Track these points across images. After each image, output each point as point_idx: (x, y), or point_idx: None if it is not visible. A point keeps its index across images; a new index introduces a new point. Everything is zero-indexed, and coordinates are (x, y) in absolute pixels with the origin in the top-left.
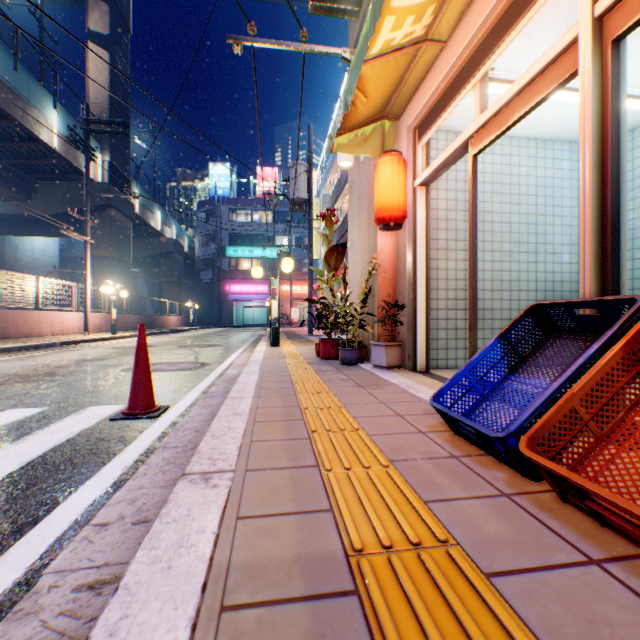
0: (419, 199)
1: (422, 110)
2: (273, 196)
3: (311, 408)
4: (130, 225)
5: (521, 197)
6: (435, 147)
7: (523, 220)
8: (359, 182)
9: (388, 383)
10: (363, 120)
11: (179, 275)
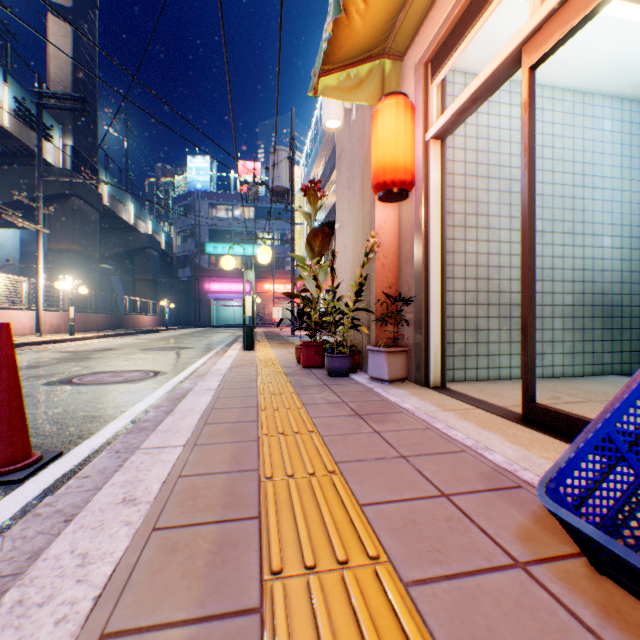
0: (432, 157)
1: (440, 31)
2: (252, 184)
3: (279, 477)
4: (97, 217)
5: (555, 163)
6: (451, 93)
7: (558, 192)
8: (350, 148)
9: (398, 409)
10: (358, 48)
11: (154, 272)
